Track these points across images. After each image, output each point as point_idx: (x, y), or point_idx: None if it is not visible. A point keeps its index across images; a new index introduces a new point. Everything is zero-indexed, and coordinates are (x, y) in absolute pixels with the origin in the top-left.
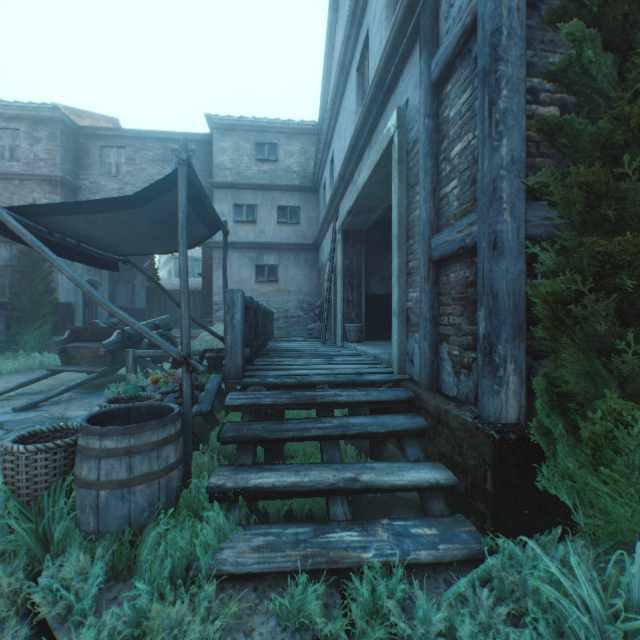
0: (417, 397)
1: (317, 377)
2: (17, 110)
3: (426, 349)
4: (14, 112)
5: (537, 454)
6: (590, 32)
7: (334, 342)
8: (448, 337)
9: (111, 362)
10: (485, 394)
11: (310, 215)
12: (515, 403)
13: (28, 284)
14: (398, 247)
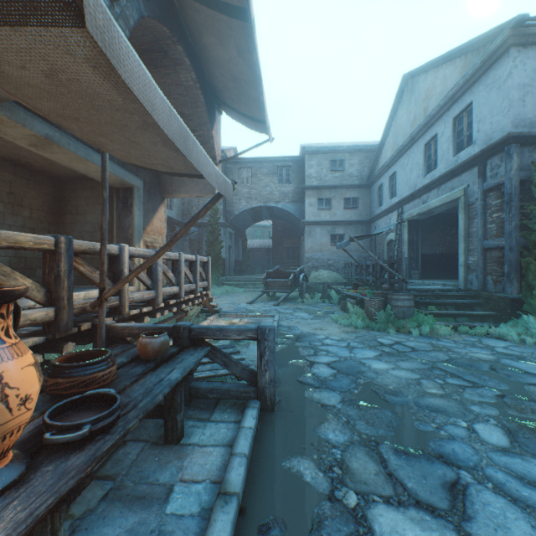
0: (477, 294)
1: (433, 288)
2: None
3: (481, 278)
4: None
5: (522, 302)
6: (534, 207)
7: None
8: (490, 273)
9: (290, 288)
10: (506, 288)
11: (364, 202)
12: (516, 289)
13: (212, 249)
14: (463, 240)
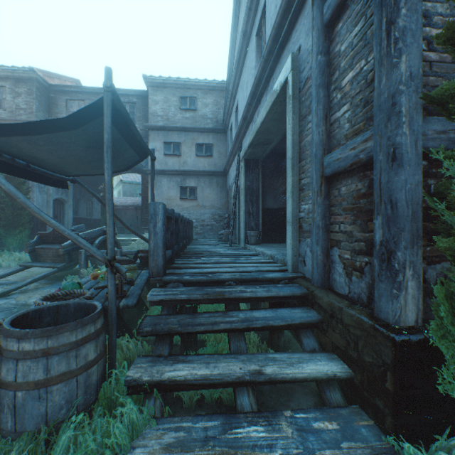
0: (310, 293)
1: (225, 275)
2: (3, 72)
3: (319, 252)
4: (1, 73)
5: (435, 356)
6: None
7: (238, 244)
8: (339, 242)
9: (68, 259)
10: (382, 297)
11: (220, 150)
12: (413, 307)
13: (11, 201)
14: (292, 168)
